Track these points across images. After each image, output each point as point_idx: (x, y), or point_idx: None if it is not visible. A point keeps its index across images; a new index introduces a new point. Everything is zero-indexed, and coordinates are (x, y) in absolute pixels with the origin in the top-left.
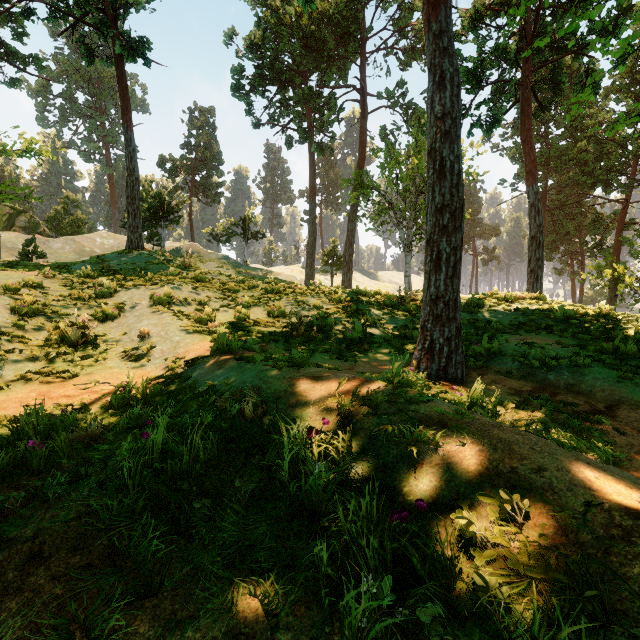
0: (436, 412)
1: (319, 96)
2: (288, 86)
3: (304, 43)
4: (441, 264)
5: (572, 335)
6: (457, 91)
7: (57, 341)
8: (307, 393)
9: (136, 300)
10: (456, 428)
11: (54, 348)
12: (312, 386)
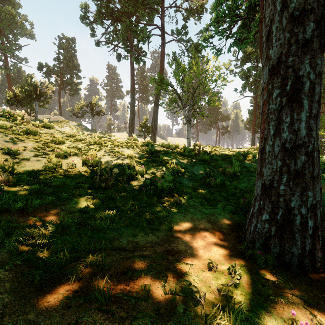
0: None
1: (136, 26)
2: (117, 21)
3: None
4: (302, 97)
5: None
6: None
7: None
8: None
9: None
10: None
11: None
12: None
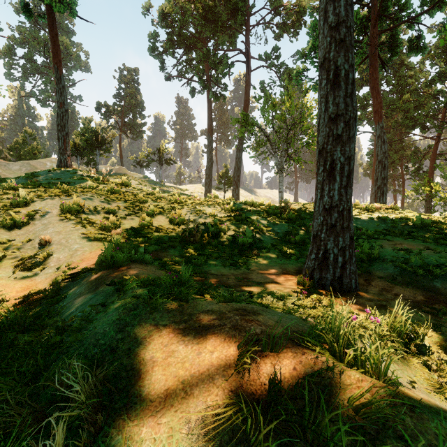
0: None
1: (215, 56)
2: (192, 49)
3: (203, 16)
4: (335, 174)
5: (435, 240)
6: (351, 1)
7: None
8: (186, 371)
9: (48, 209)
10: None
11: None
12: (196, 352)
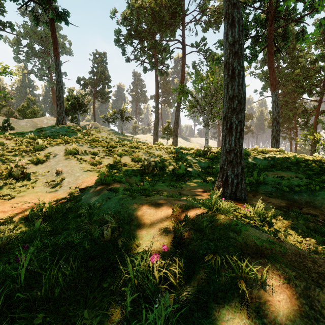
0: (252, 240)
1: (160, 45)
2: (144, 40)
3: (152, 17)
4: (232, 131)
5: (303, 172)
6: (242, 28)
7: (6, 176)
8: (151, 217)
9: (57, 152)
10: (275, 259)
11: (4, 180)
12: (155, 211)
